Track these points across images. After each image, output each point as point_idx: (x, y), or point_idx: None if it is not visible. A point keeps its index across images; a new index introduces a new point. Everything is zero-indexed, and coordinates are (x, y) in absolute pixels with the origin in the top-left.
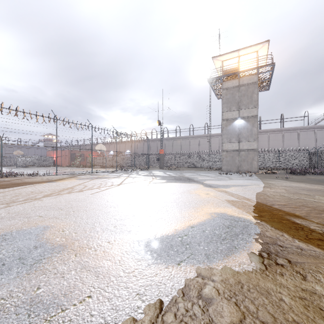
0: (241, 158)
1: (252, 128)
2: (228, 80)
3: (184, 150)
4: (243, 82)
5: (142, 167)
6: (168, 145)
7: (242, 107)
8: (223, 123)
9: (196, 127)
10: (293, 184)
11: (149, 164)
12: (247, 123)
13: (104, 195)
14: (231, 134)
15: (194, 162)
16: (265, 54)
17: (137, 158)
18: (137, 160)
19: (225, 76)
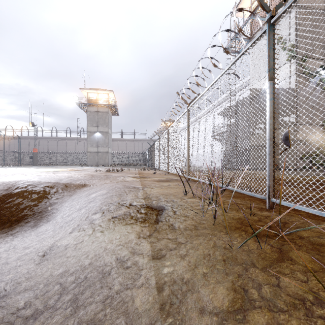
0: (99, 157)
1: (105, 139)
2: (91, 106)
3: (61, 149)
4: (100, 110)
5: (13, 163)
6: (43, 144)
7: (99, 125)
8: (88, 134)
9: (72, 131)
10: (107, 167)
11: (19, 162)
12: (103, 136)
13: (5, 170)
14: (93, 142)
15: (70, 160)
16: (113, 96)
17: (2, 156)
18: (2, 158)
19: (88, 104)
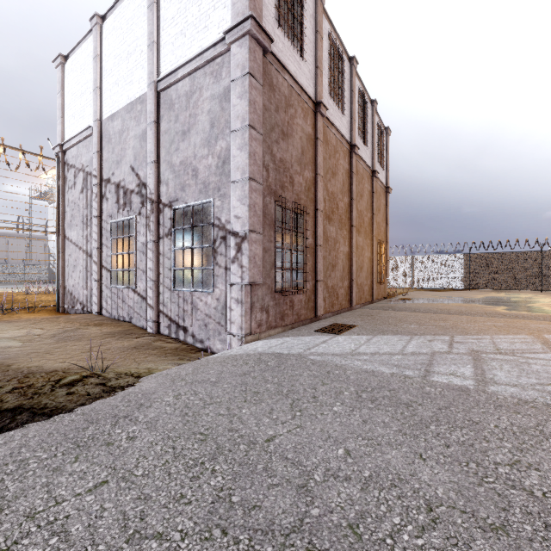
0: None
1: None
2: None
3: None
4: None
5: None
6: None
7: None
8: None
9: None
10: None
11: None
12: None
13: None
14: None
15: None
16: None
17: None
18: None
19: None
